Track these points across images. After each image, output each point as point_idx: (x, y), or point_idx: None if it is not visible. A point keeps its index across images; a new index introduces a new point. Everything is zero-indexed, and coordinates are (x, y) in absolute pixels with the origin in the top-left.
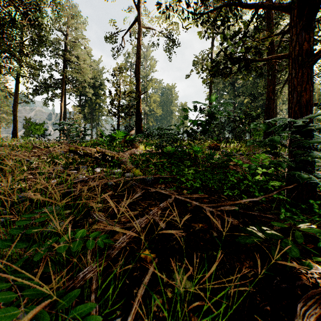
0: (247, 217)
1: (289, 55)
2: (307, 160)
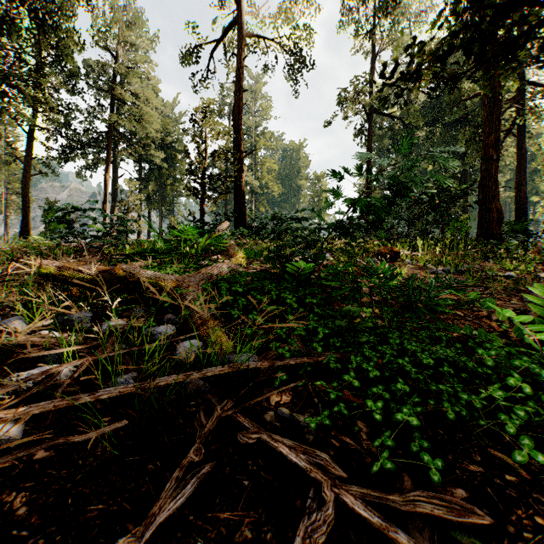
0: None
1: None
2: None
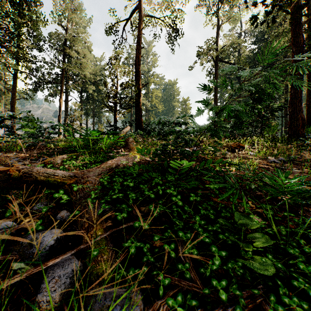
0: None
1: None
2: None
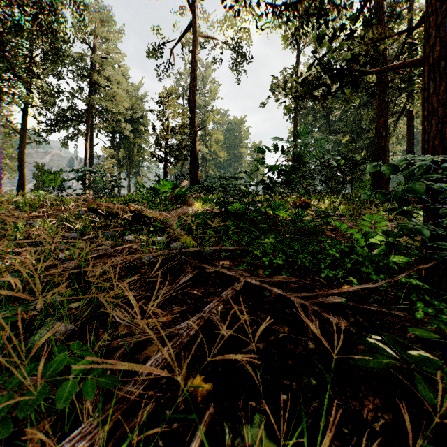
0: (360, 315)
1: (424, 60)
2: None
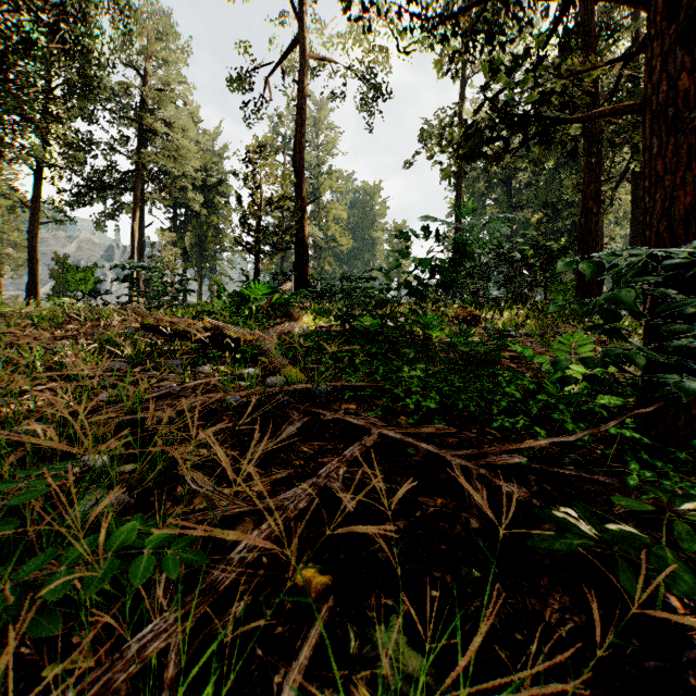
0: (548, 482)
1: (644, 104)
2: (687, 348)
